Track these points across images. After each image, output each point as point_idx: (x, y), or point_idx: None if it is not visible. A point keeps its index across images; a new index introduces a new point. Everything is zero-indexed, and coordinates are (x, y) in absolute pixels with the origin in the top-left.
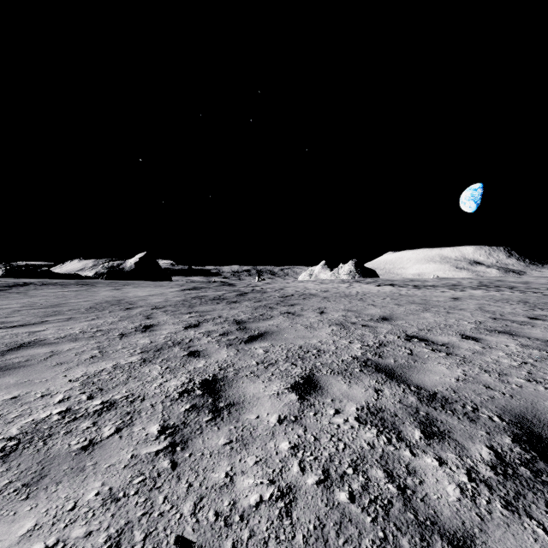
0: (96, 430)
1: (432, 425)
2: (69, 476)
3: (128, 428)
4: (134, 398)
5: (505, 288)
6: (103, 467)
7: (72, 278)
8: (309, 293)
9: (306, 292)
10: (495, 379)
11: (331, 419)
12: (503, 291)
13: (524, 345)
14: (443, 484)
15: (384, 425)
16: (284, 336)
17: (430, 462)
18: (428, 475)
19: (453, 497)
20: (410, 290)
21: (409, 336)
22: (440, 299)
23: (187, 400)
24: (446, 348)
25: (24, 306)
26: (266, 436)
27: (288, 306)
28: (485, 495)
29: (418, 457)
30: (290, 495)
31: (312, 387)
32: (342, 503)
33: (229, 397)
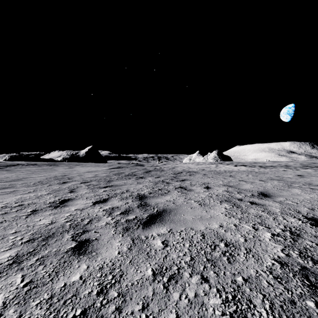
0: None
1: None
2: None
3: None
4: None
5: None
6: None
7: (48, 161)
8: (192, 171)
9: (190, 170)
10: None
11: None
12: None
13: None
14: None
15: None
16: (182, 216)
17: None
18: None
19: None
20: (260, 169)
21: (311, 219)
22: (289, 176)
23: None
24: None
25: None
26: None
27: (180, 181)
28: None
29: None
30: None
31: None
32: None
33: None
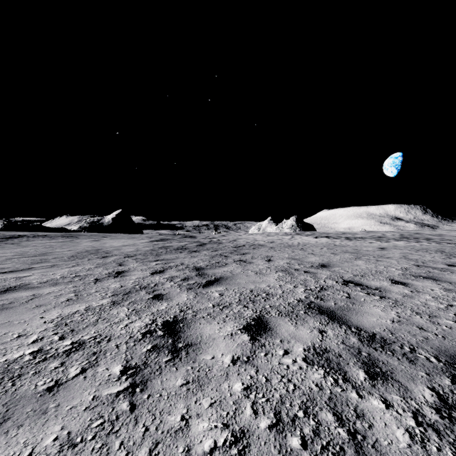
0: (63, 370)
1: (375, 365)
2: (31, 419)
3: (92, 368)
4: (101, 339)
5: (423, 239)
6: (64, 409)
7: (59, 231)
8: (258, 243)
9: (255, 243)
10: (426, 321)
11: (281, 359)
12: (422, 242)
13: (447, 289)
14: (391, 428)
15: (330, 366)
16: (237, 281)
17: (376, 405)
18: (376, 419)
19: (403, 442)
20: (343, 241)
21: (346, 281)
22: (369, 249)
23: (149, 340)
24: (379, 292)
25: (16, 254)
26: (221, 377)
27: (241, 254)
28: (435, 441)
29: (364, 399)
30: (244, 440)
31: (263, 328)
32: (294, 450)
33: (187, 338)
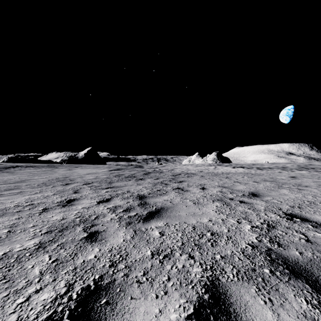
0: None
1: None
2: None
3: None
4: None
5: (319, 169)
6: None
7: (47, 163)
8: (190, 172)
9: (188, 172)
10: None
11: None
12: None
13: None
14: None
15: None
16: (177, 212)
17: None
18: None
19: None
20: (257, 171)
21: (288, 215)
22: (283, 177)
23: None
24: None
25: (0, 181)
26: None
27: (178, 182)
28: None
29: None
30: None
31: (225, 315)
32: None
33: None
